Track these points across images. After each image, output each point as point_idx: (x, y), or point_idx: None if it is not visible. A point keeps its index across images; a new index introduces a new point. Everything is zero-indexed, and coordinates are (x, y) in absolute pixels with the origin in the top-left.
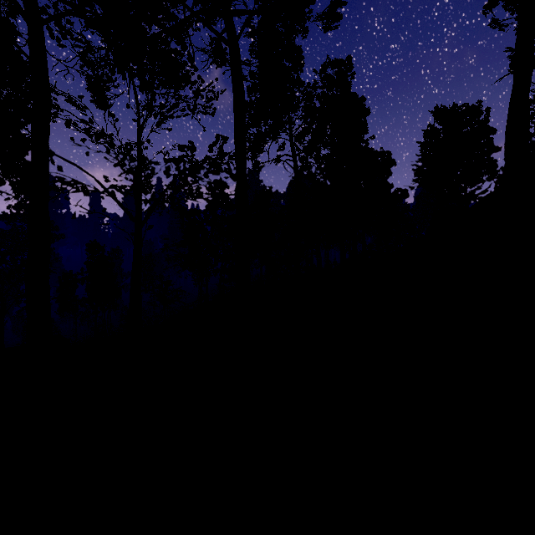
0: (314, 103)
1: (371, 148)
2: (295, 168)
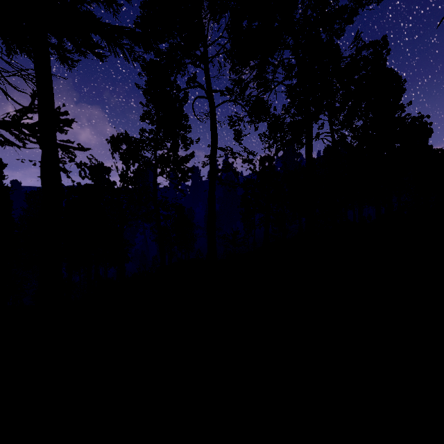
0: (351, 88)
1: (408, 114)
2: (333, 142)
